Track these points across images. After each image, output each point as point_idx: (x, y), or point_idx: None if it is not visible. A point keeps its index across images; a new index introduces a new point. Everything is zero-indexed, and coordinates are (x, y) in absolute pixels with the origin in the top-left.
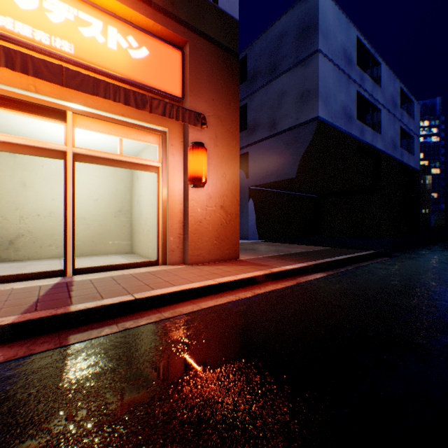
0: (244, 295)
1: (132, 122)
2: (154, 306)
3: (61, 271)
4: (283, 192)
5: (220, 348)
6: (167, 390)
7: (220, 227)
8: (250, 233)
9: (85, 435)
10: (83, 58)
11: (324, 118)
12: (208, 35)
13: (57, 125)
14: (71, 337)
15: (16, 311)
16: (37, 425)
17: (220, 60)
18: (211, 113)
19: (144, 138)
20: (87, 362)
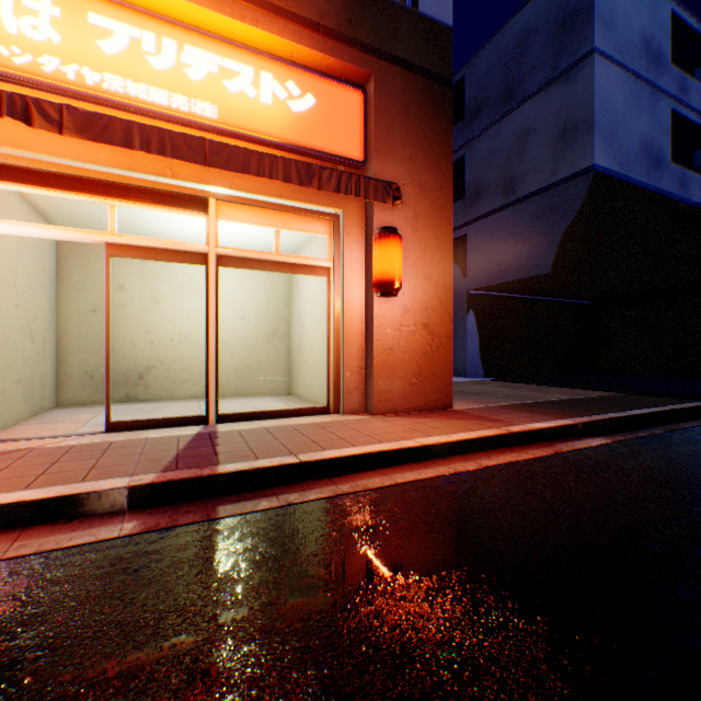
0: (463, 467)
1: (292, 204)
2: (326, 474)
3: (201, 417)
4: (527, 297)
5: (427, 546)
6: (352, 598)
7: (421, 358)
8: (470, 366)
9: (248, 641)
10: (229, 123)
11: (605, 167)
12: (402, 59)
13: (196, 218)
14: (220, 508)
15: (154, 468)
16: (190, 617)
17: (422, 95)
18: (408, 179)
19: (308, 226)
20: (242, 545)
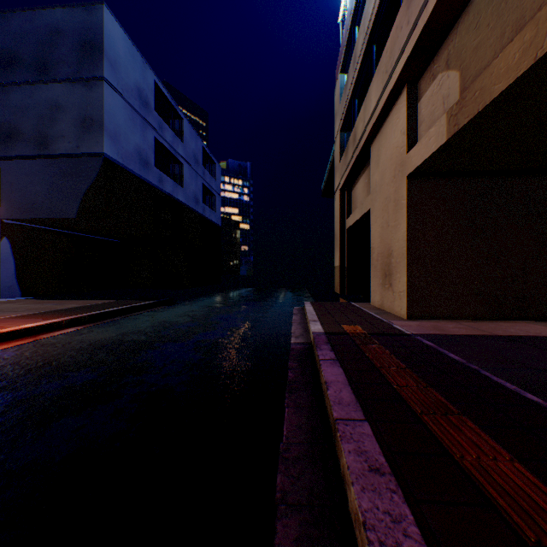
0: None
1: None
2: None
3: None
4: (68, 232)
5: None
6: None
7: None
8: (5, 288)
9: None
10: None
11: (113, 157)
12: None
13: None
14: None
15: None
16: None
17: None
18: None
19: None
20: None
